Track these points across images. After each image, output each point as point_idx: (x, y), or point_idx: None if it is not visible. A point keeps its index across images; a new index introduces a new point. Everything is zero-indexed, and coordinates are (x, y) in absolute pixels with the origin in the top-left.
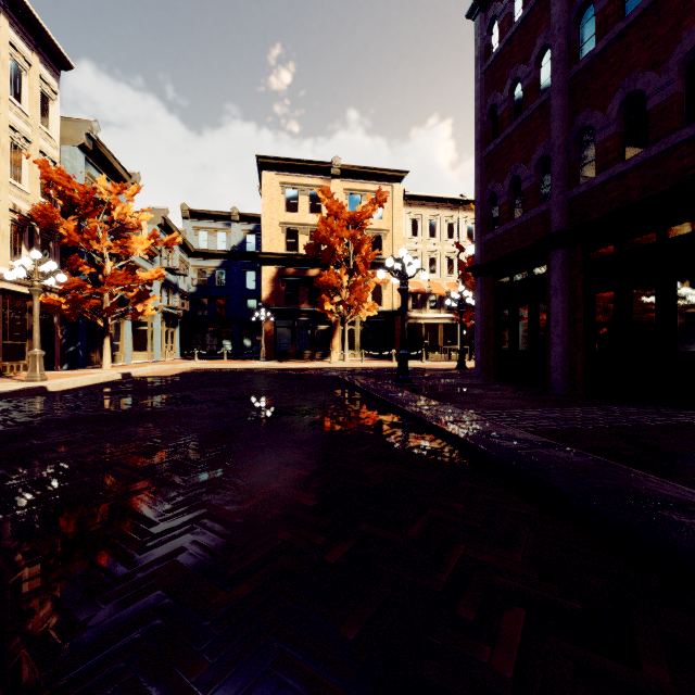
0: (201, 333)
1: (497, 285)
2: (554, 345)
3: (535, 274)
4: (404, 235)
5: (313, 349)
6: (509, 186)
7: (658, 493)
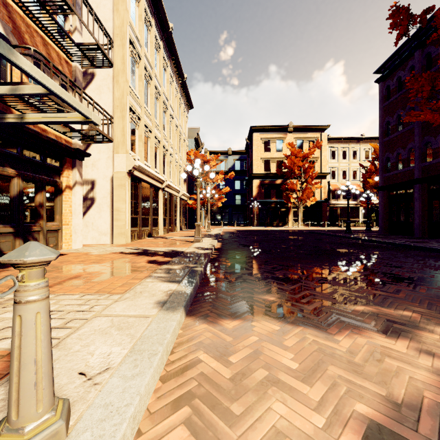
0: (213, 213)
1: (390, 194)
2: (415, 219)
3: (408, 191)
4: (327, 159)
5: (278, 221)
6: (396, 156)
7: (430, 246)
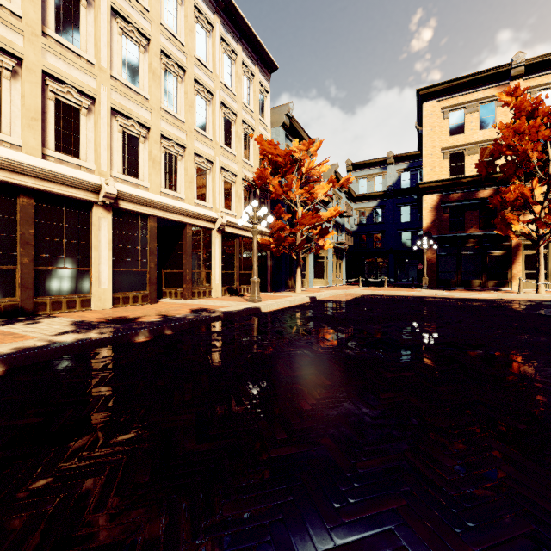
0: (361, 264)
1: None
2: None
3: None
4: None
5: (483, 277)
6: None
7: None
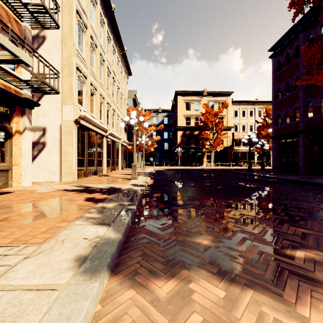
0: (147, 156)
1: (280, 142)
2: (300, 161)
3: (294, 140)
4: (231, 116)
5: (196, 162)
6: (285, 113)
7: (317, 181)
